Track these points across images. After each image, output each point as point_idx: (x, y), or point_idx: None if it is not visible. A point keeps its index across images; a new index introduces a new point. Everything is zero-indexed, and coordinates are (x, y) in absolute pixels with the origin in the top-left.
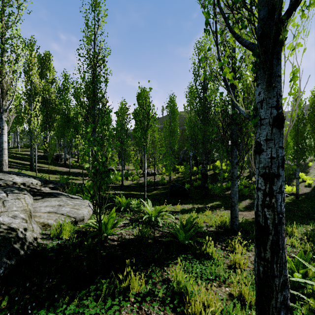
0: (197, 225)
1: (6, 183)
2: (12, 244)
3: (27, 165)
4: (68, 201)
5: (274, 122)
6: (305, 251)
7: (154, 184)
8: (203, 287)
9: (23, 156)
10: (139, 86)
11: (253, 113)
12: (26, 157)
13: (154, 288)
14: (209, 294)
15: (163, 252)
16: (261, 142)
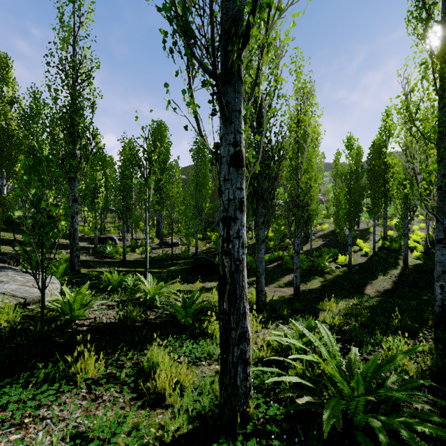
0: (203, 300)
1: None
2: None
3: None
4: (17, 276)
5: (231, 160)
6: (334, 325)
7: (171, 257)
8: (168, 357)
9: None
10: (136, 117)
11: (216, 151)
12: None
13: (115, 369)
14: (192, 373)
15: (147, 333)
16: (221, 183)
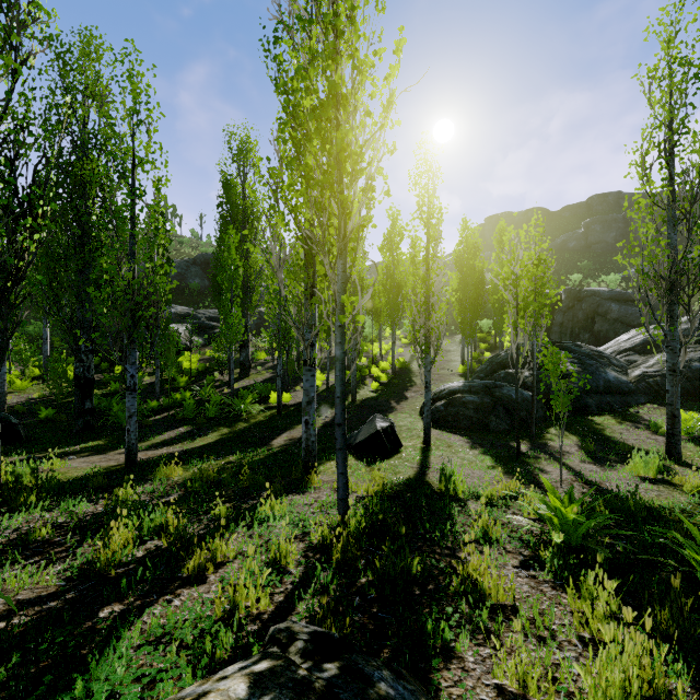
0: None
1: None
2: None
3: None
4: None
5: None
6: (115, 505)
7: None
8: None
9: None
10: None
11: None
12: None
13: None
14: None
15: None
16: None
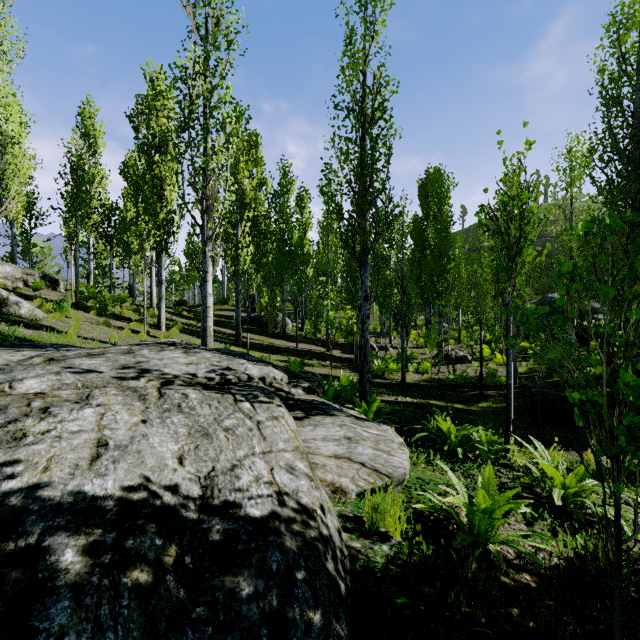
0: None
1: (238, 378)
2: (323, 562)
3: (228, 334)
4: (358, 428)
5: None
6: None
7: (480, 385)
8: None
9: (219, 319)
10: (500, 142)
11: None
12: (224, 321)
13: None
14: None
15: None
16: None
